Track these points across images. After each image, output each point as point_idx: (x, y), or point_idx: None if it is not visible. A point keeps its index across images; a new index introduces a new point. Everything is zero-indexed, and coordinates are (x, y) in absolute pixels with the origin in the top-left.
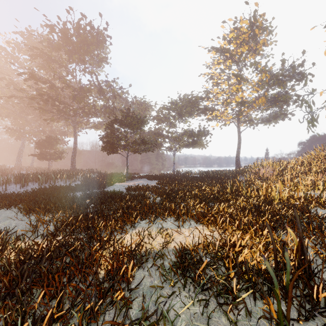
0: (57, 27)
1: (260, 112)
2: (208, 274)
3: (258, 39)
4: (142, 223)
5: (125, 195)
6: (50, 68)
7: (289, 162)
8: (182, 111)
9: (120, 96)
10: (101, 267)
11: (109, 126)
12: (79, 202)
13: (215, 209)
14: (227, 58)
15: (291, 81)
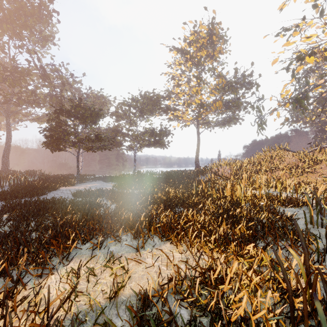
0: None
1: (216, 116)
2: None
3: (215, 46)
4: (84, 249)
5: (67, 204)
6: None
7: (243, 162)
8: (143, 108)
9: (71, 84)
10: None
11: (54, 117)
12: None
13: (184, 217)
14: (188, 60)
15: (242, 89)
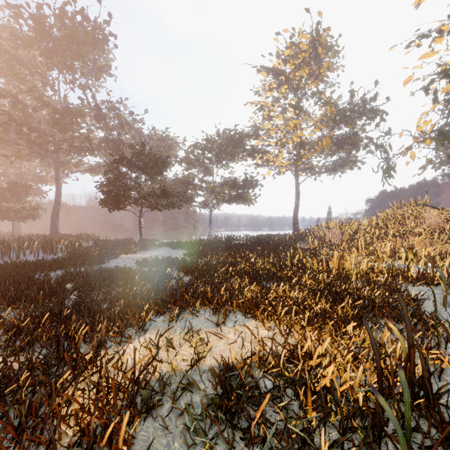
0: (26, 9)
1: (323, 158)
2: (270, 416)
3: (321, 61)
4: (159, 322)
5: (134, 274)
6: (13, 73)
7: (360, 224)
8: (222, 152)
9: (130, 125)
10: (68, 423)
11: (112, 168)
12: (51, 290)
13: (273, 293)
14: (283, 83)
15: (361, 119)
